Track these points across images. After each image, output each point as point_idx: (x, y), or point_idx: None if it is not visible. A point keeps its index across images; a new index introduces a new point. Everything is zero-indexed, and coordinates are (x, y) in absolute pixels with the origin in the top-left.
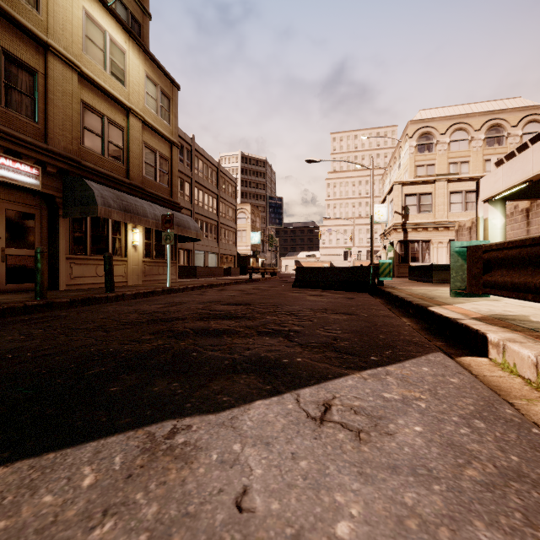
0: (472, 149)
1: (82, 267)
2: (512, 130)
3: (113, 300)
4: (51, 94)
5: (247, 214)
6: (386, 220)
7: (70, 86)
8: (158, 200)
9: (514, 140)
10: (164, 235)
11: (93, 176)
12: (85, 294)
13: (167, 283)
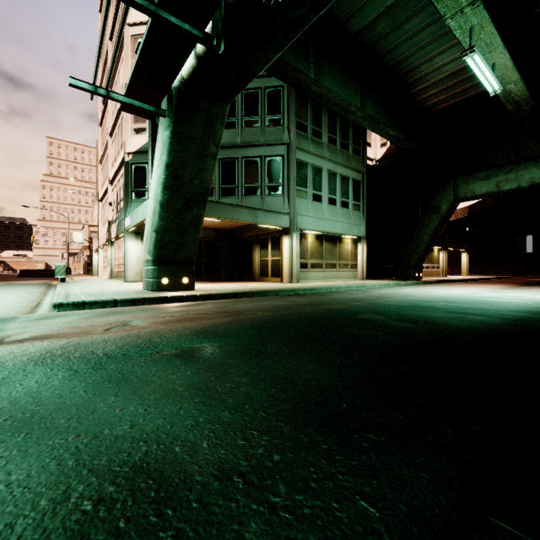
0: None
1: None
2: None
3: None
4: None
5: None
6: (82, 242)
7: None
8: None
9: None
10: None
11: None
12: None
13: None
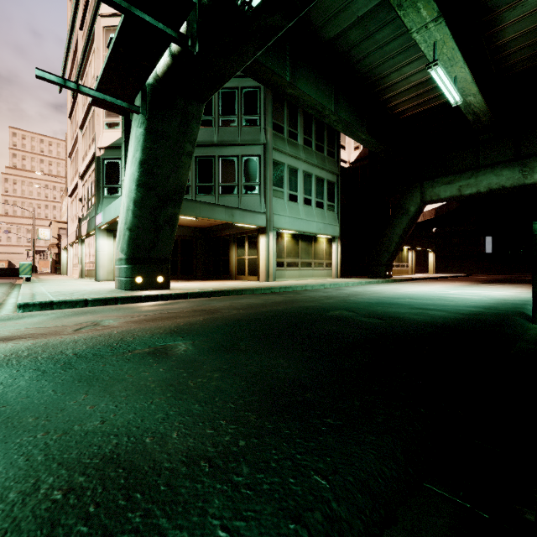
0: None
1: None
2: None
3: None
4: None
5: None
6: (49, 239)
7: None
8: None
9: None
10: None
11: None
12: None
13: None
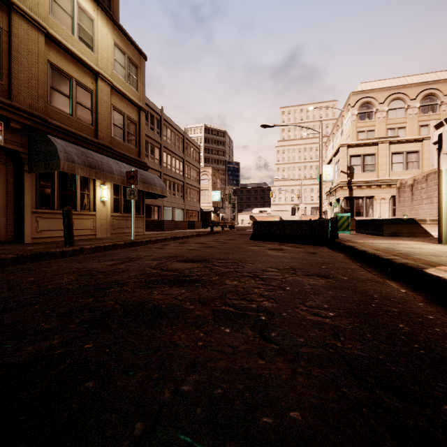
0: (409, 116)
1: (49, 221)
2: (445, 98)
3: (69, 255)
4: (15, 51)
5: (209, 176)
6: (332, 179)
7: (36, 46)
8: (126, 159)
9: (446, 107)
10: (129, 191)
11: (60, 134)
12: (42, 248)
13: (131, 236)
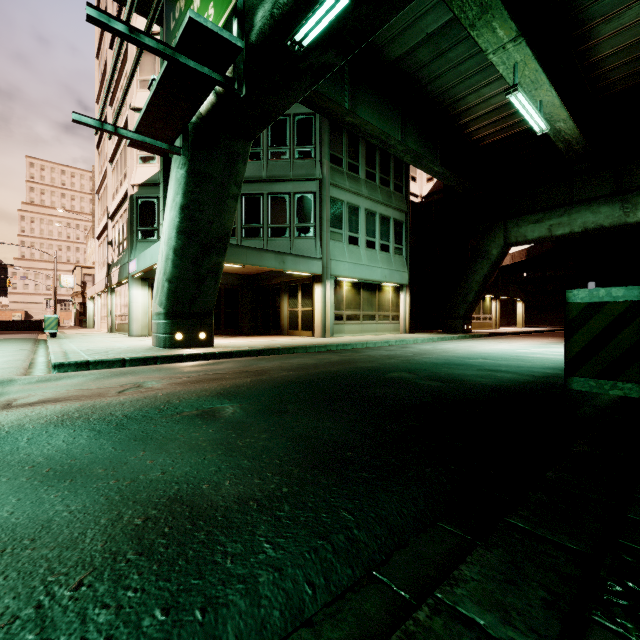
0: None
1: None
2: None
3: None
4: None
5: None
6: (73, 287)
7: None
8: None
9: None
10: None
11: None
12: None
13: None
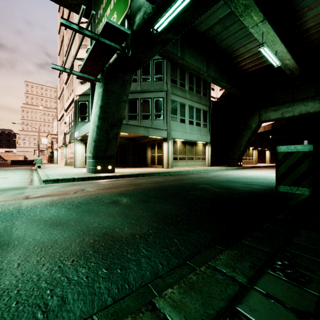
0: None
1: None
2: None
3: None
4: None
5: None
6: (47, 144)
7: None
8: None
9: None
10: None
11: None
12: None
13: None
